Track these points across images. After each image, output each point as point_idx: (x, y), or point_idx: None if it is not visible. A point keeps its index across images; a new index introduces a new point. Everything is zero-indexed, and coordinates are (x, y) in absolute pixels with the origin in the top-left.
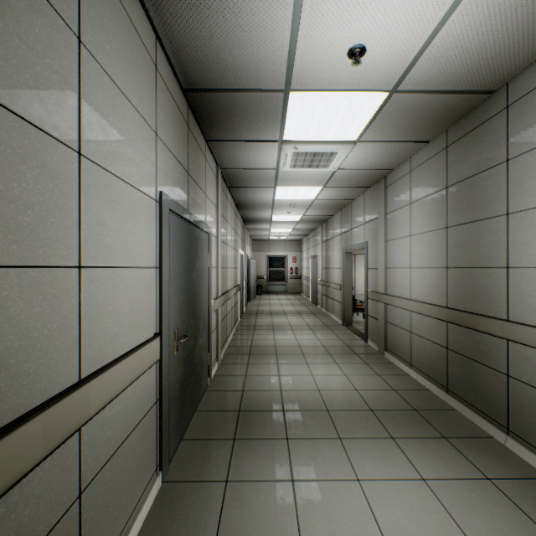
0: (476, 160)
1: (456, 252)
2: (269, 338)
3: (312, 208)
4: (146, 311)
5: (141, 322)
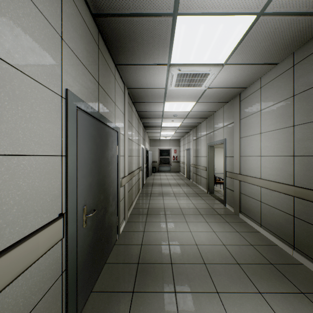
0: None
1: (303, 144)
2: (160, 202)
3: (188, 118)
4: (48, 196)
5: (41, 206)
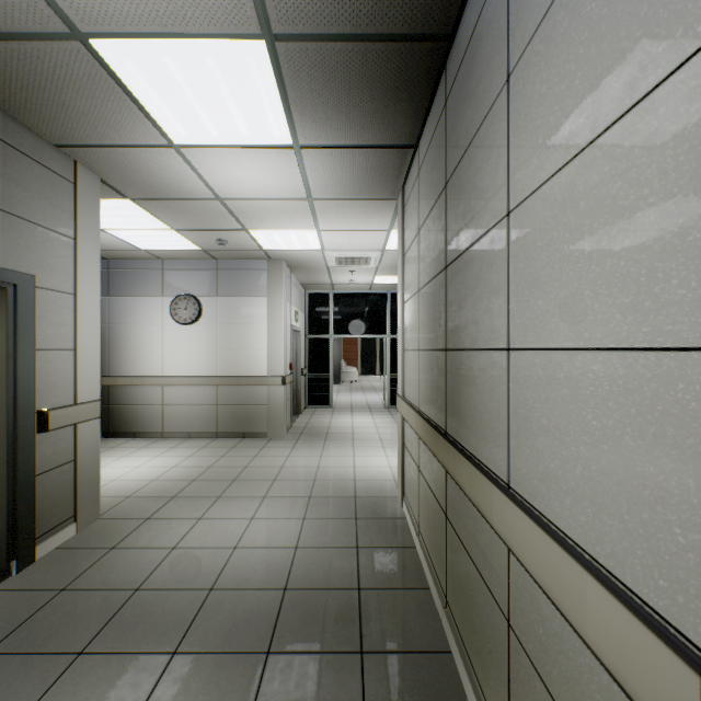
0: None
1: None
2: None
3: None
4: (681, 520)
5: (645, 529)
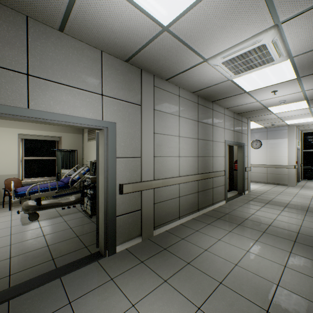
0: (207, 119)
1: (201, 150)
2: None
3: None
4: None
5: None
